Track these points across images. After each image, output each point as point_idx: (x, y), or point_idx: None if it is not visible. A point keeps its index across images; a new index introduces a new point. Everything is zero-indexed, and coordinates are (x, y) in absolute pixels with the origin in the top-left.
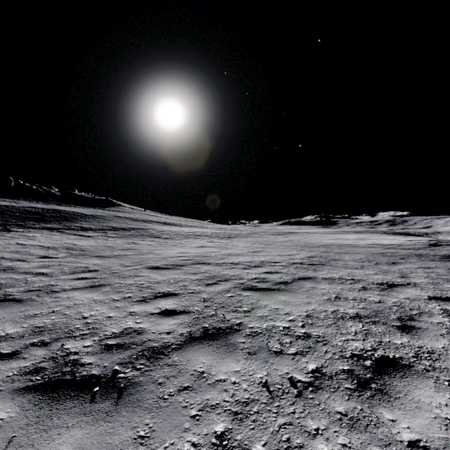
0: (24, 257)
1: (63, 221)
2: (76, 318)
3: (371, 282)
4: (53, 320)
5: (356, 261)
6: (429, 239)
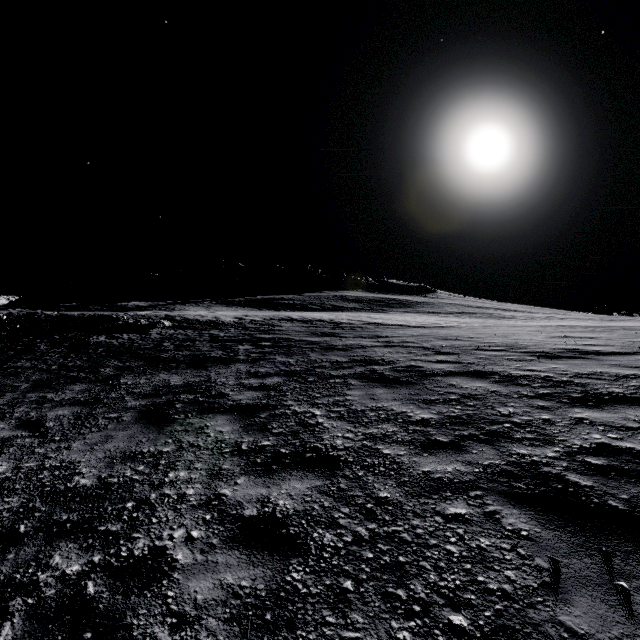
0: (435, 322)
1: (406, 307)
2: (524, 329)
3: None
4: (515, 329)
5: None
6: None
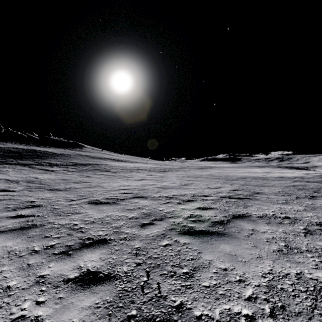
0: None
1: (37, 158)
2: None
3: (309, 221)
4: None
5: (277, 194)
6: (321, 172)
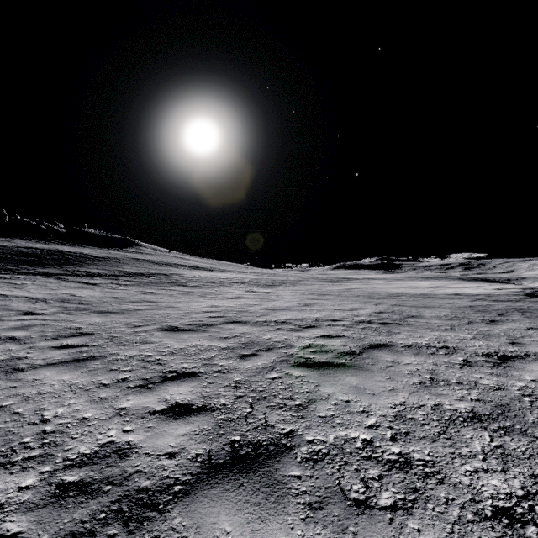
0: None
1: (66, 264)
2: (30, 421)
3: (473, 352)
4: None
5: (441, 318)
6: (522, 287)
